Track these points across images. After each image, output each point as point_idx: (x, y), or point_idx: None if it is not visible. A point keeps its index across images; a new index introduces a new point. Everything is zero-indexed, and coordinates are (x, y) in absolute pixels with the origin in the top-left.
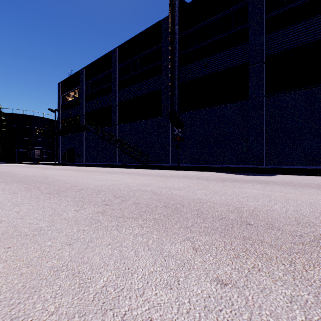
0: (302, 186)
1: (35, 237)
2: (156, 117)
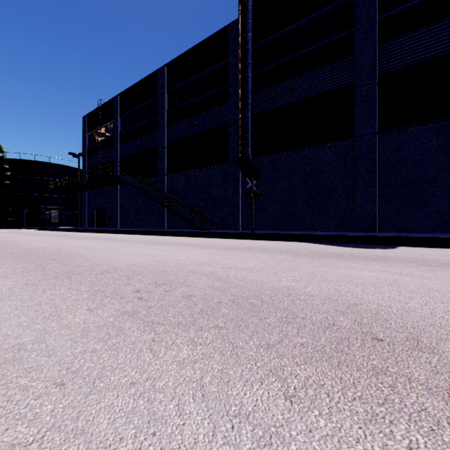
0: (442, 266)
1: (4, 368)
2: (220, 164)
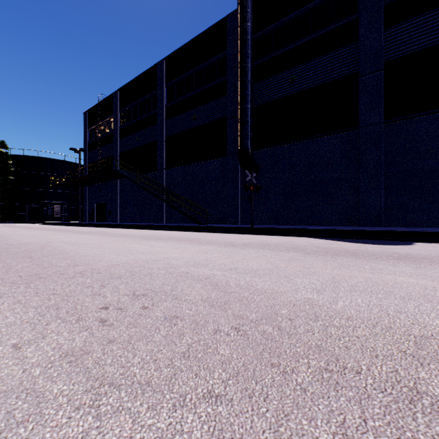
0: None
1: None
2: (219, 157)
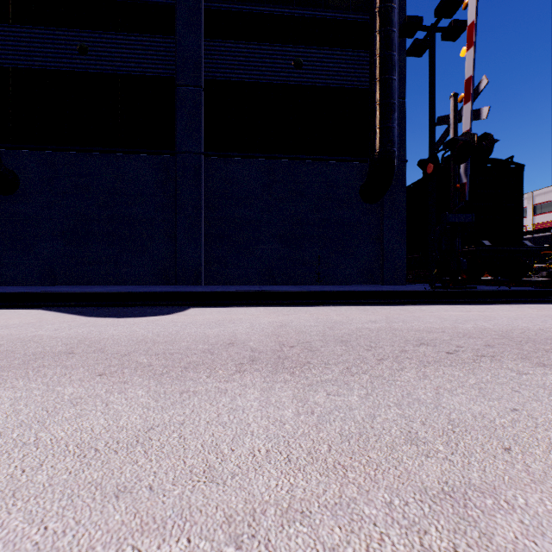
0: (145, 367)
1: None
2: None
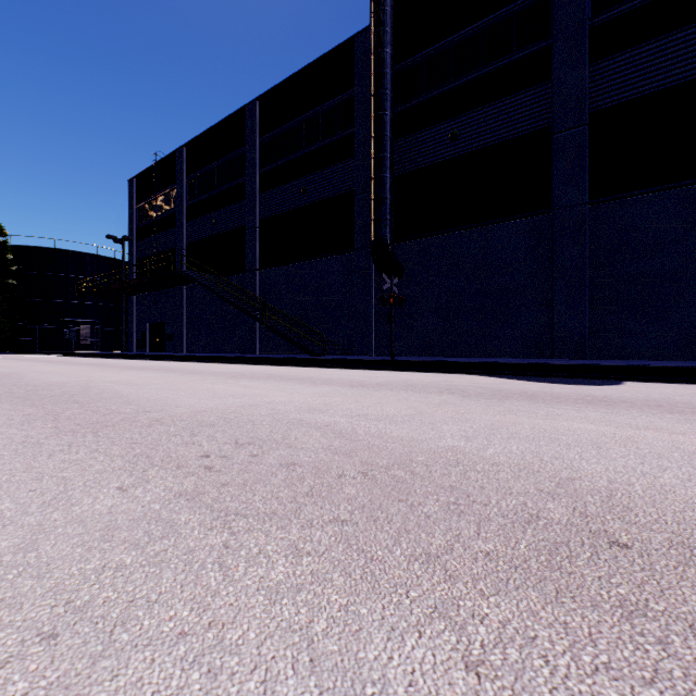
0: None
1: None
2: (342, 253)
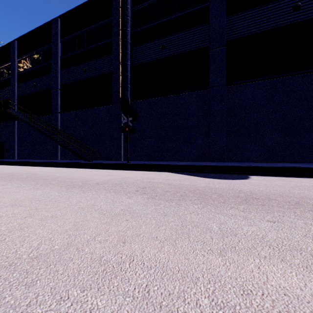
0: None
1: None
2: (106, 105)
